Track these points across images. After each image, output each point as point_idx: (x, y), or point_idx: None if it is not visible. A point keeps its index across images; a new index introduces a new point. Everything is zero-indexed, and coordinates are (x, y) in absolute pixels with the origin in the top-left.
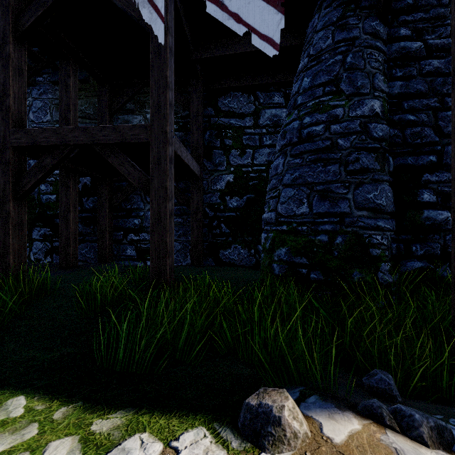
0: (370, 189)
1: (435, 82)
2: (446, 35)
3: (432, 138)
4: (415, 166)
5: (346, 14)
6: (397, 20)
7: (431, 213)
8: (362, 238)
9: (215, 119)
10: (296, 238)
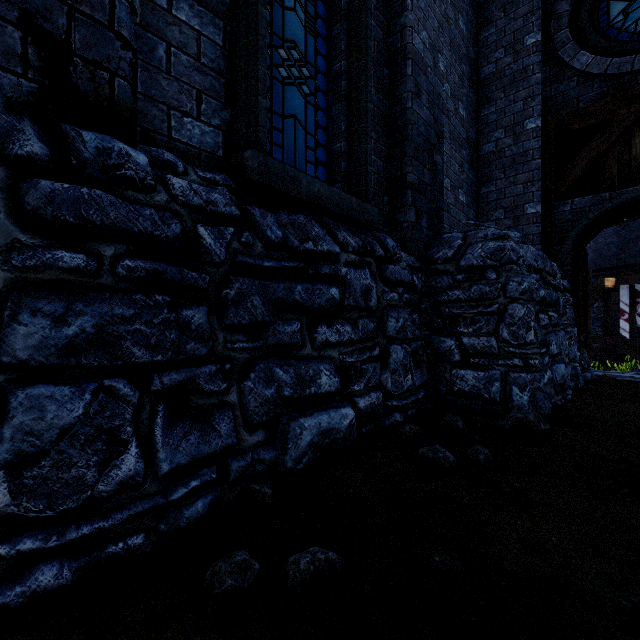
0: None
1: None
2: None
3: None
4: None
5: None
6: None
7: None
8: None
9: None
10: None
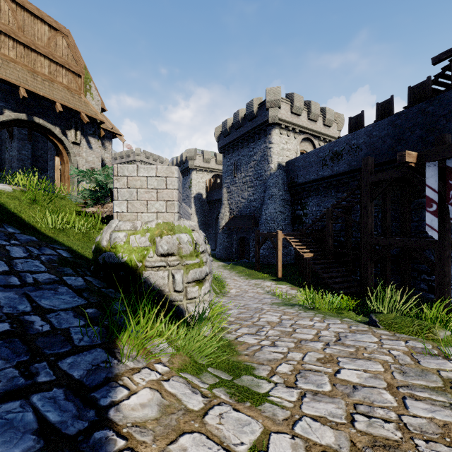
0: None
1: None
2: None
3: None
4: None
5: None
6: None
7: None
8: None
9: None
10: None
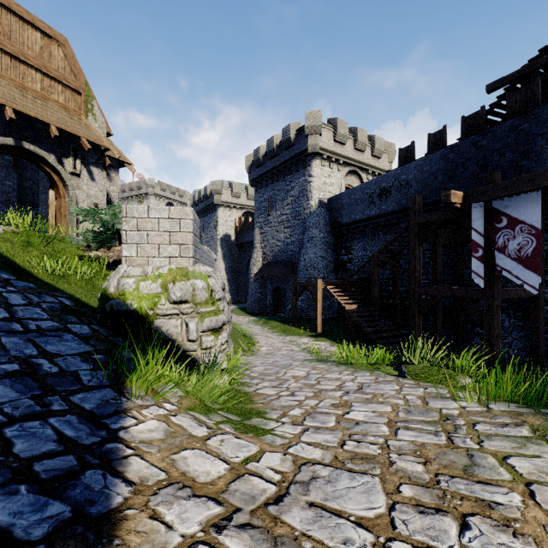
0: None
1: None
2: None
3: None
4: None
5: None
6: None
7: None
8: None
9: None
10: None
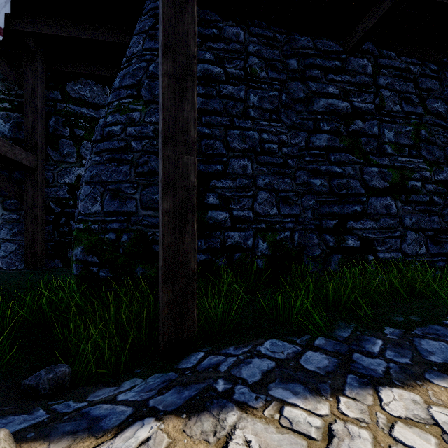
0: (156, 190)
1: (228, 104)
2: (241, 68)
3: (221, 151)
4: (206, 172)
5: (156, 26)
6: (205, 44)
7: (214, 213)
8: (146, 236)
9: (63, 105)
10: (89, 237)
